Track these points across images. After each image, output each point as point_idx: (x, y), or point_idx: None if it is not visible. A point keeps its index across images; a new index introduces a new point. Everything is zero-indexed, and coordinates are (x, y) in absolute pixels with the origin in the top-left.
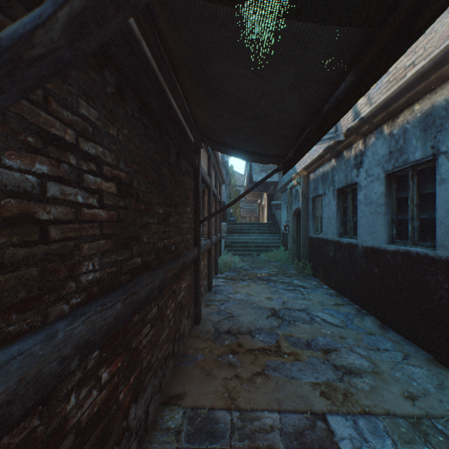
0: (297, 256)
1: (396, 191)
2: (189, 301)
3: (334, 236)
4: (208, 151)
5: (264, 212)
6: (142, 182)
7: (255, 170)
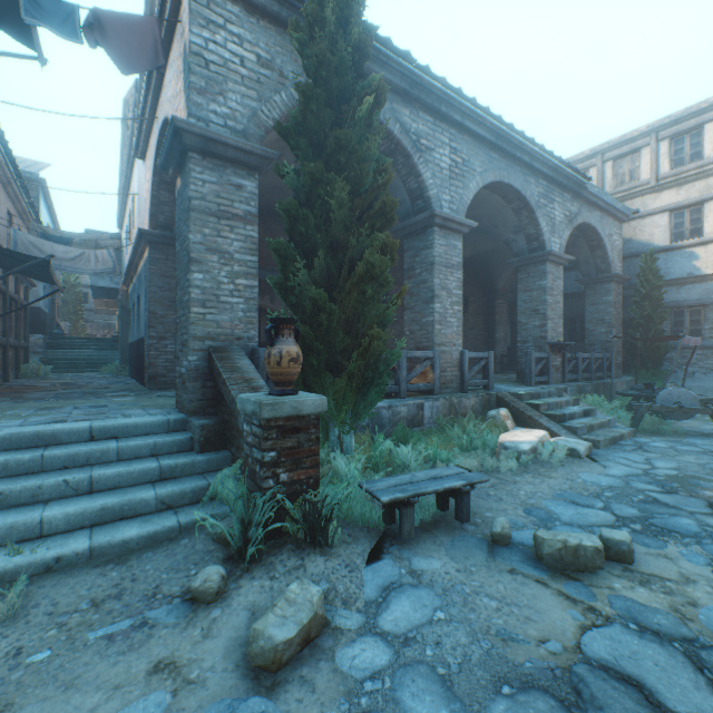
0: None
1: None
2: None
3: (133, 338)
4: None
5: None
6: None
7: None
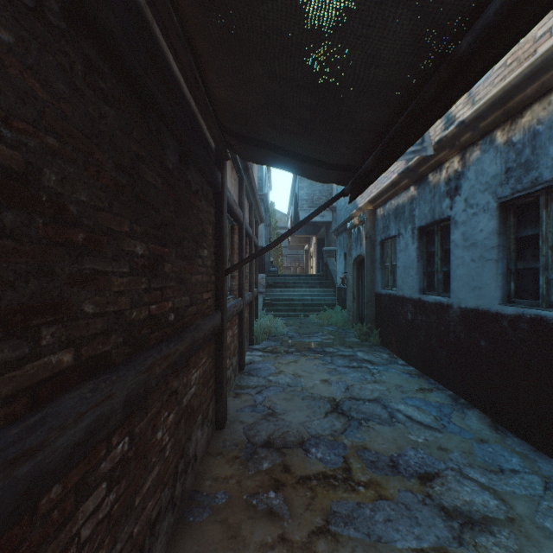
0: (358, 318)
1: (515, 228)
2: (205, 397)
3: (413, 292)
4: (238, 172)
5: (312, 260)
6: (76, 181)
7: (302, 206)
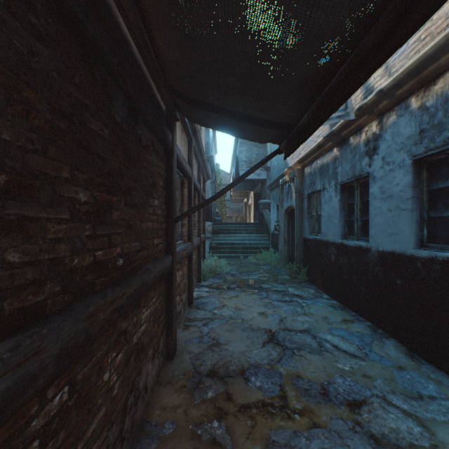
0: (288, 259)
1: (428, 182)
2: (156, 332)
3: (336, 237)
4: (188, 134)
5: (250, 211)
6: None
7: (242, 166)
